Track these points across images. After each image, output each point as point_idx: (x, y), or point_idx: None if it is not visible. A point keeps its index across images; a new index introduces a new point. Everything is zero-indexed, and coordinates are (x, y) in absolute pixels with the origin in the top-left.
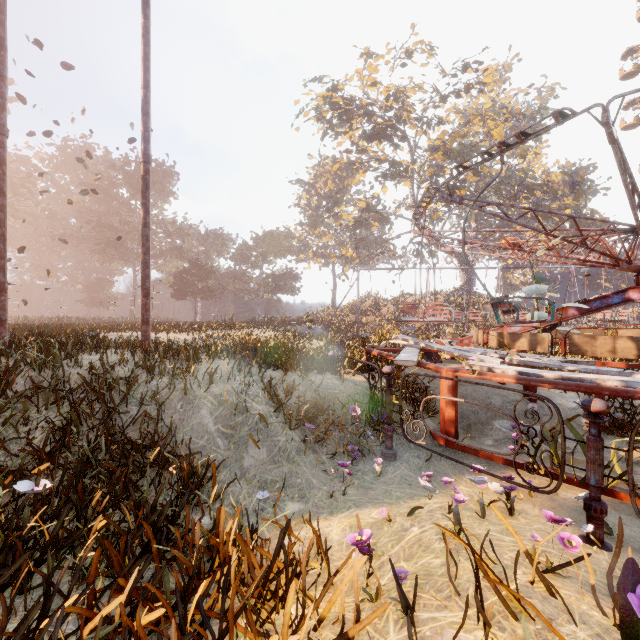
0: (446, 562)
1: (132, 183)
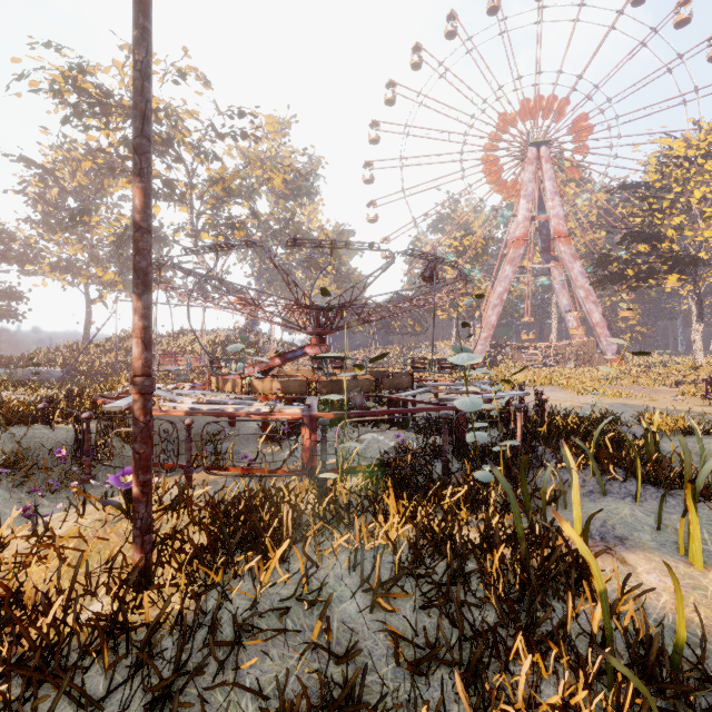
0: (76, 504)
1: None
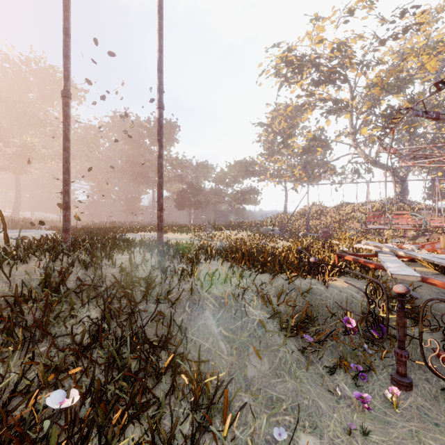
0: None
1: (152, 135)
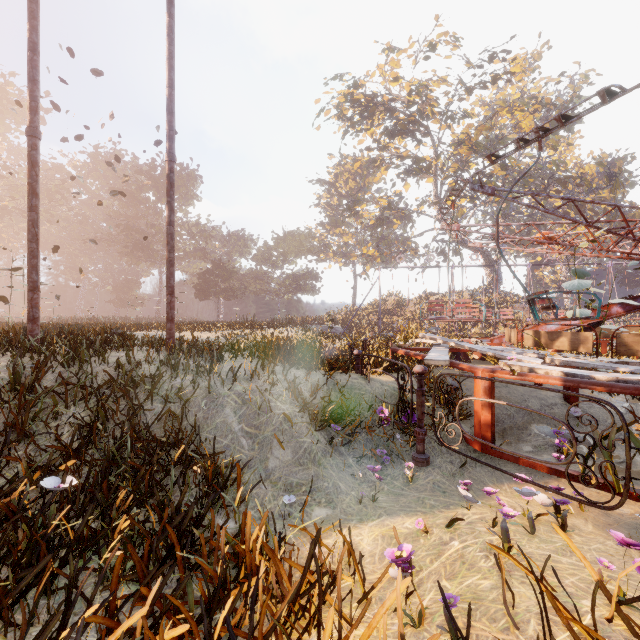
0: (502, 588)
1: (158, 187)
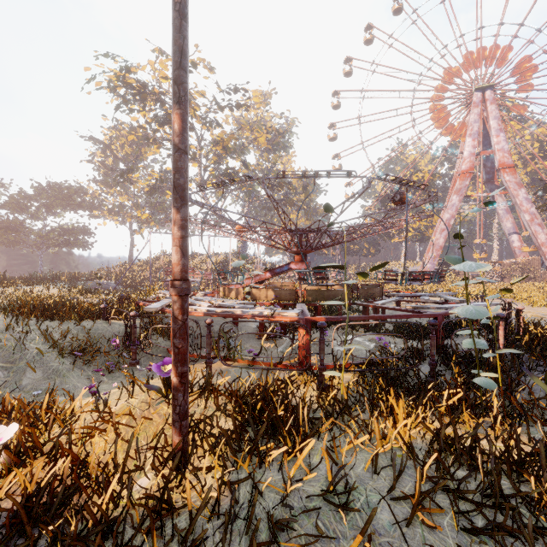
0: (127, 385)
1: None
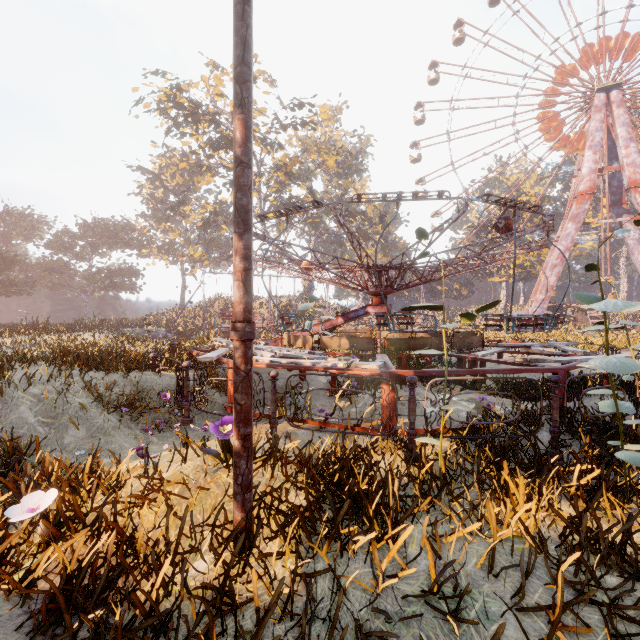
0: (180, 448)
1: None
